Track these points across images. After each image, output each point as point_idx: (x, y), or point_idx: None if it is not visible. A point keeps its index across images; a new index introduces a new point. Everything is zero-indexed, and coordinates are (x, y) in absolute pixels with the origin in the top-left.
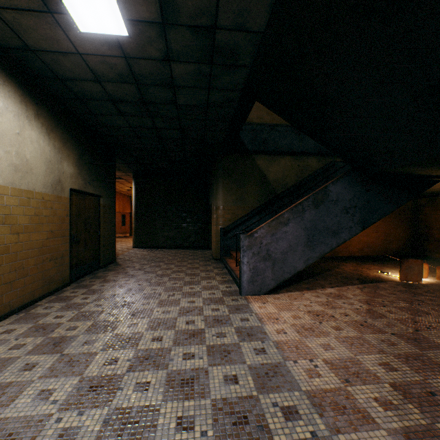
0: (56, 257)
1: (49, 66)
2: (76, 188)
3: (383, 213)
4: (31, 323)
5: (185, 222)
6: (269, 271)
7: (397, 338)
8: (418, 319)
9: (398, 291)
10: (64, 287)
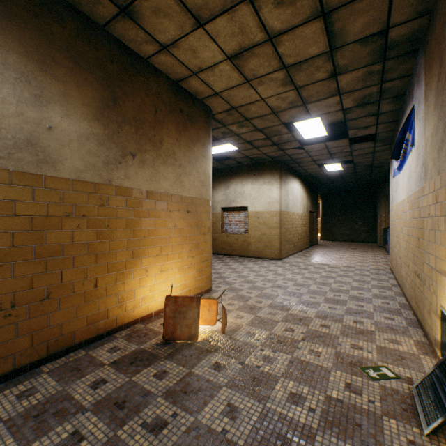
0: (307, 236)
1: (312, 176)
2: (310, 211)
3: None
4: (311, 252)
5: (356, 224)
6: None
7: None
8: None
9: None
10: (308, 247)
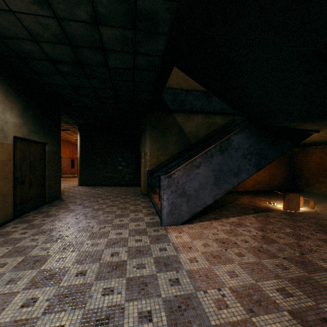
0: None
1: None
2: (20, 136)
3: (272, 158)
4: None
5: (121, 165)
6: (184, 206)
7: (288, 262)
8: (301, 243)
9: (283, 219)
10: (7, 222)
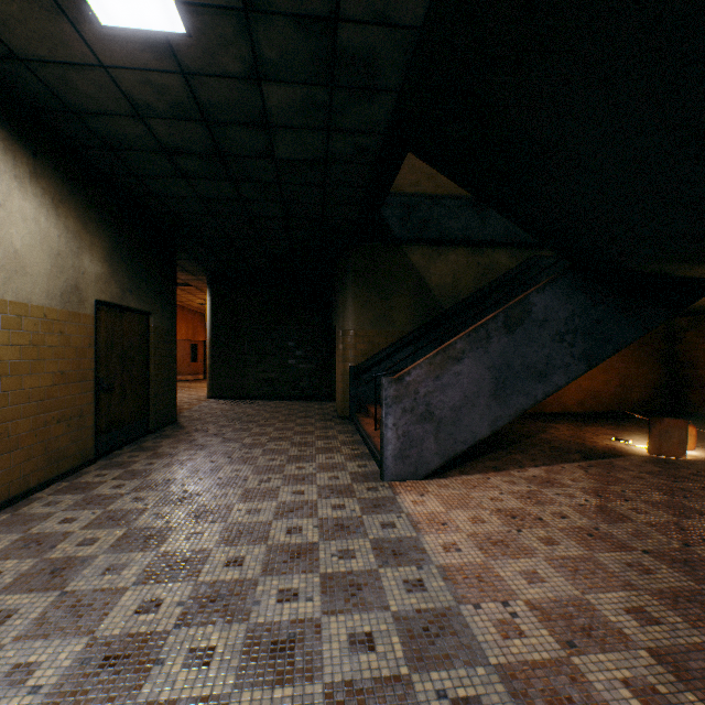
0: (69, 416)
1: (52, 89)
2: (107, 300)
3: (623, 342)
4: (19, 532)
5: (293, 356)
6: (430, 440)
7: (653, 560)
8: (686, 524)
9: (647, 474)
10: (84, 466)
